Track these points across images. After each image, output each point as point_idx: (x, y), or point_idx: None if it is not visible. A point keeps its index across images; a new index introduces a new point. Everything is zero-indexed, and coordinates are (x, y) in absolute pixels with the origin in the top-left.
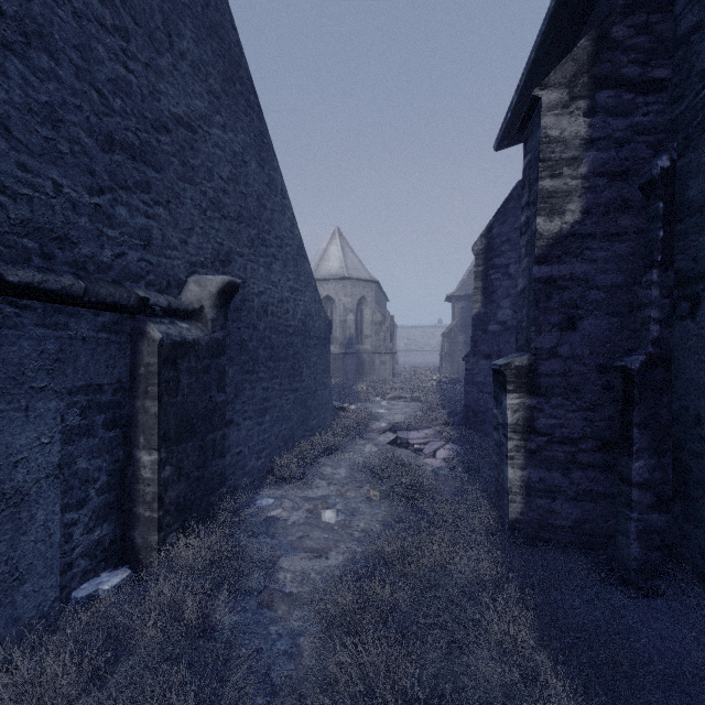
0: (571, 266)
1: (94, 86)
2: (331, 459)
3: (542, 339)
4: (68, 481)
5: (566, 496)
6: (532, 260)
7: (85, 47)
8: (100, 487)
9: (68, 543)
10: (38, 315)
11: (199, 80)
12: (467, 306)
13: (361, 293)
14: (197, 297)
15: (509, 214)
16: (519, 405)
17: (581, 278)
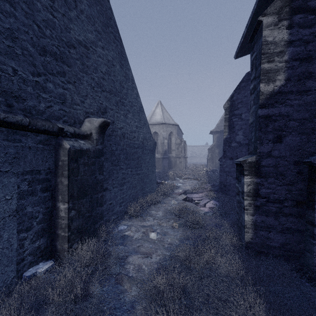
0: (279, 108)
1: (35, 22)
2: (155, 207)
3: (263, 147)
4: (22, 218)
5: (276, 230)
6: (257, 106)
7: (30, 3)
8: (39, 220)
9: (22, 248)
10: (4, 135)
11: (90, 24)
12: (220, 136)
13: (170, 130)
14: (89, 128)
15: (242, 89)
16: (250, 182)
17: (284, 115)
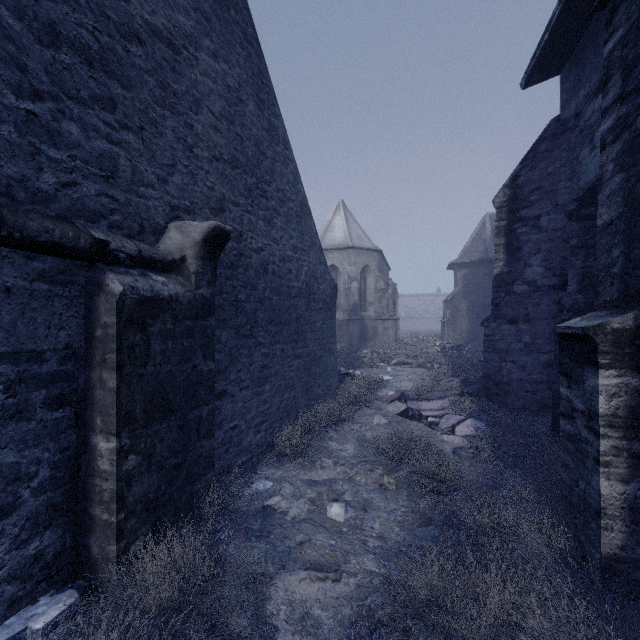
0: None
1: None
2: (336, 432)
3: None
4: None
5: None
6: (638, 172)
7: None
8: (39, 484)
9: None
10: None
11: None
12: (470, 273)
13: (365, 262)
14: (178, 246)
15: (540, 158)
16: (619, 387)
17: None
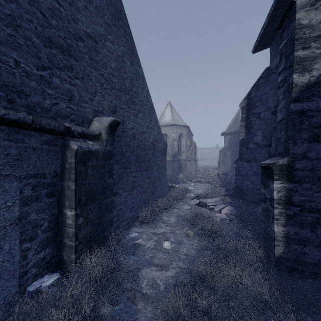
0: (316, 102)
1: (39, 10)
2: (167, 212)
3: (297, 148)
4: (25, 226)
5: (313, 244)
6: (289, 100)
7: None
8: (44, 229)
9: (25, 260)
10: (4, 134)
11: (100, 16)
12: (232, 137)
13: (180, 132)
14: (98, 128)
15: (260, 86)
16: (281, 188)
17: None
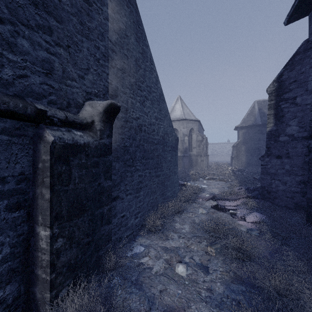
0: None
1: None
2: (179, 217)
3: None
4: None
5: None
6: None
7: None
8: (3, 258)
9: None
10: None
11: None
12: (246, 132)
13: (191, 126)
14: (90, 115)
15: (296, 64)
16: None
17: None
